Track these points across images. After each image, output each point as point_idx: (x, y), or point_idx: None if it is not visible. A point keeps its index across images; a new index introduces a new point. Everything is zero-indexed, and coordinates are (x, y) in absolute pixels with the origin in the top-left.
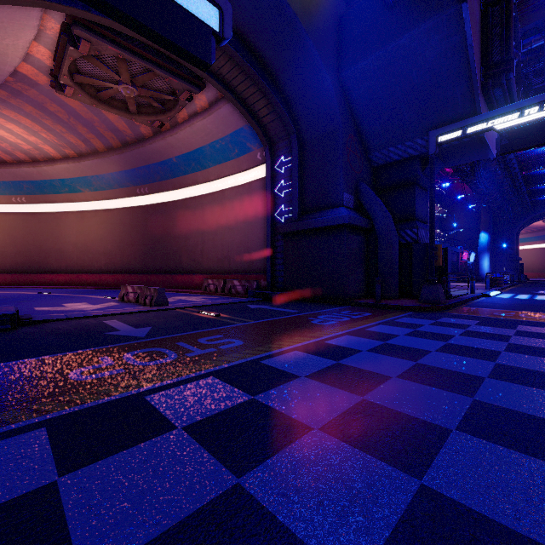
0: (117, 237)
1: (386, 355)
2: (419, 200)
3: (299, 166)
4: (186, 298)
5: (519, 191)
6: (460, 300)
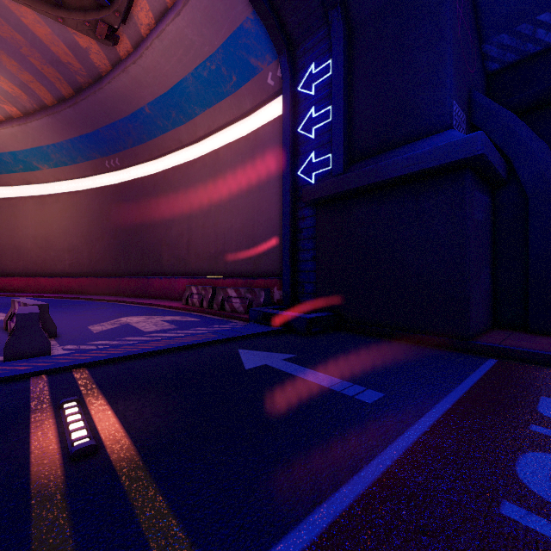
0: (83, 228)
1: None
2: None
3: (345, 70)
4: (140, 321)
5: None
6: None
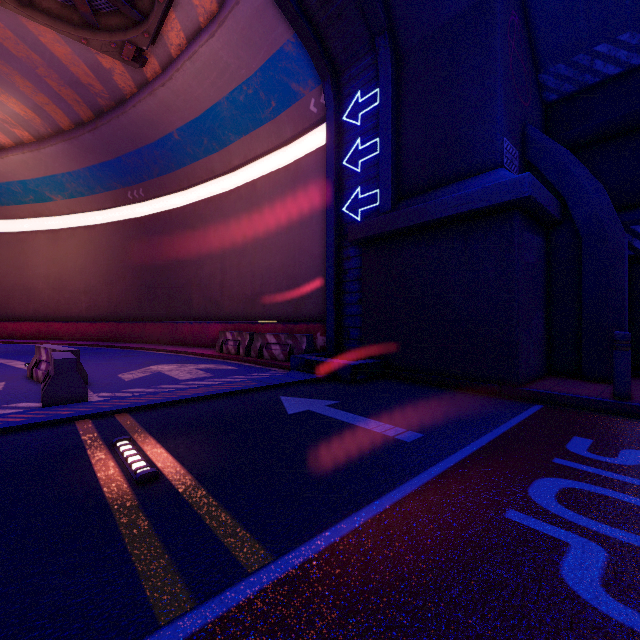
0: (102, 266)
1: None
2: None
3: (393, 101)
4: (172, 369)
5: None
6: None
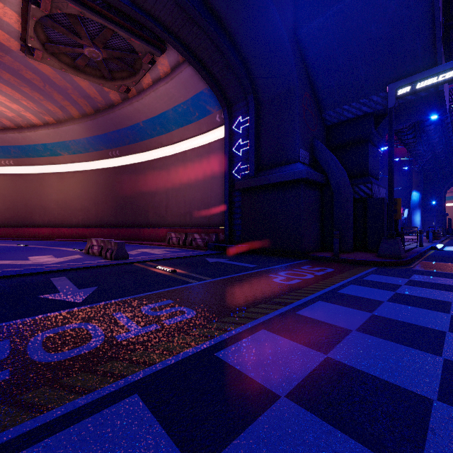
0: (92, 195)
1: (388, 340)
2: (371, 157)
3: (256, 125)
4: (149, 250)
5: (449, 154)
6: (416, 253)
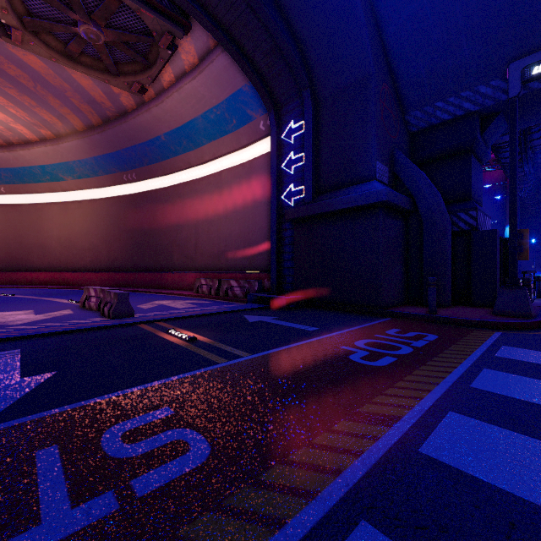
0: (102, 230)
1: None
2: (474, 174)
3: (313, 131)
4: (169, 303)
5: None
6: None
